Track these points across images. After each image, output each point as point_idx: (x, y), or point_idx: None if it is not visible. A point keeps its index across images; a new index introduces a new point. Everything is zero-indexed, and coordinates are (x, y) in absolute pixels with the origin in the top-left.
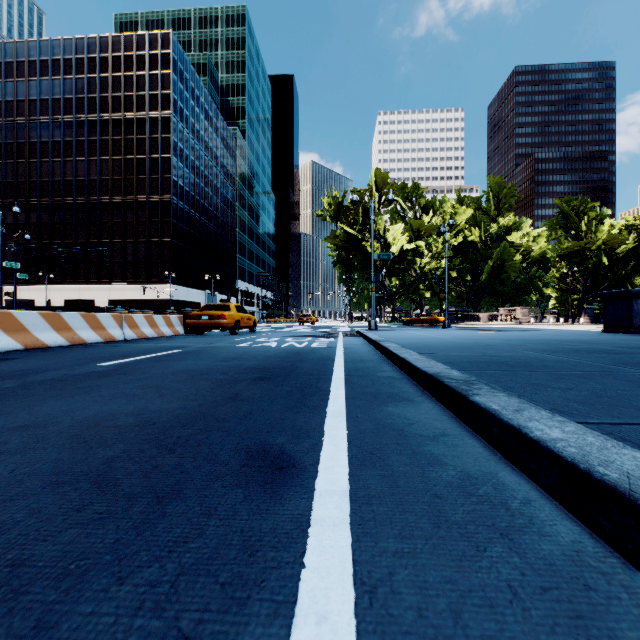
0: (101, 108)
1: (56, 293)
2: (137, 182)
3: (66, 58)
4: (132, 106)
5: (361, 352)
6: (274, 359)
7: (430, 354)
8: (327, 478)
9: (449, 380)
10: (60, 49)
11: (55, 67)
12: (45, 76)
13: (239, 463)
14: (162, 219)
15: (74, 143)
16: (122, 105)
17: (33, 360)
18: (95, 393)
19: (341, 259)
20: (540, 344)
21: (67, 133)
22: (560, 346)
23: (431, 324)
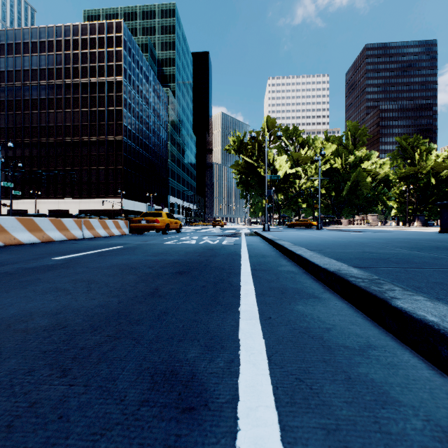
0: (73, 75)
1: (42, 205)
2: (99, 127)
3: (49, 40)
4: (95, 73)
5: (261, 248)
6: (193, 254)
7: (319, 251)
8: (251, 436)
9: (354, 279)
10: (45, 34)
11: (42, 47)
12: (35, 53)
13: (138, 398)
14: (116, 153)
15: (55, 100)
16: (88, 73)
17: (3, 255)
18: (31, 287)
19: (242, 180)
20: (401, 242)
21: (50, 93)
22: (419, 244)
23: (307, 227)
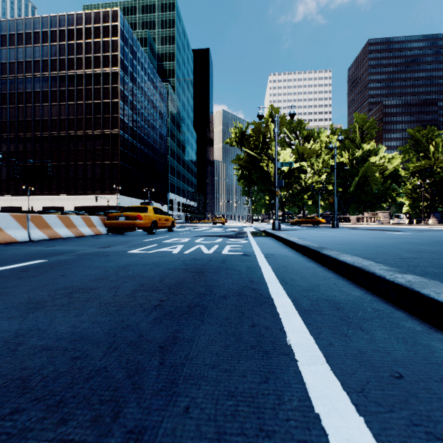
0: (68, 66)
1: (36, 202)
2: (94, 120)
3: (44, 31)
4: (91, 64)
5: (299, 268)
6: (146, 297)
7: None
8: None
9: None
10: (39, 24)
11: (36, 37)
12: (29, 44)
13: None
14: (112, 147)
15: (49, 92)
16: (83, 64)
17: None
18: None
19: (244, 175)
20: None
21: (44, 85)
22: None
23: (314, 224)
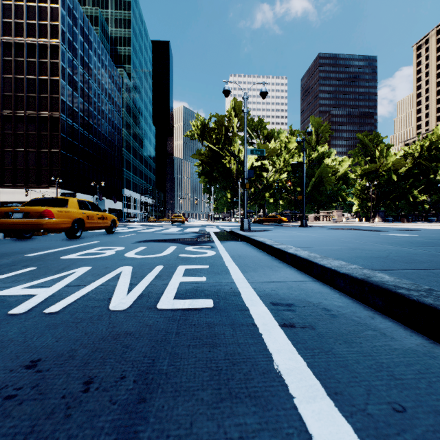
0: None
1: None
2: (27, 99)
3: None
4: (22, 32)
5: None
6: None
7: None
8: None
9: None
10: None
11: None
12: None
13: None
14: (51, 132)
15: None
16: (12, 30)
17: None
18: None
19: (206, 172)
20: None
21: None
22: None
23: (276, 223)
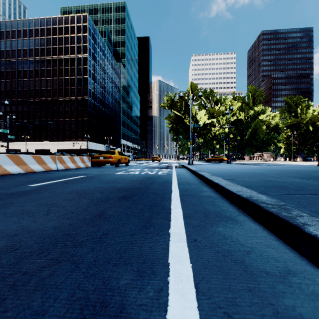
0: (53, 53)
1: (31, 146)
2: (71, 90)
3: (36, 28)
4: (68, 52)
5: (187, 177)
6: (135, 182)
7: (232, 180)
8: None
9: (265, 205)
10: (33, 24)
11: (30, 33)
12: (25, 37)
13: None
14: (83, 108)
15: (39, 71)
16: (63, 51)
17: None
18: (2, 210)
19: (173, 128)
20: (292, 173)
21: (36, 66)
22: (306, 174)
23: (220, 161)
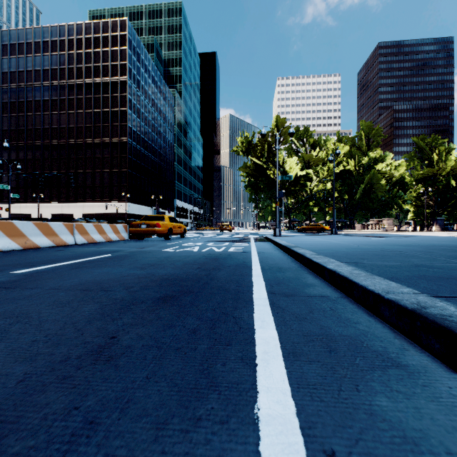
0: (77, 75)
1: (45, 209)
2: (103, 128)
3: (52, 40)
4: (99, 73)
5: (275, 257)
6: (191, 266)
7: (356, 264)
8: None
9: None
10: (48, 33)
11: (45, 46)
12: (38, 53)
13: None
14: (120, 155)
15: (58, 101)
16: (92, 73)
17: None
18: None
19: (251, 183)
20: (447, 250)
21: (53, 94)
22: None
23: (319, 231)
